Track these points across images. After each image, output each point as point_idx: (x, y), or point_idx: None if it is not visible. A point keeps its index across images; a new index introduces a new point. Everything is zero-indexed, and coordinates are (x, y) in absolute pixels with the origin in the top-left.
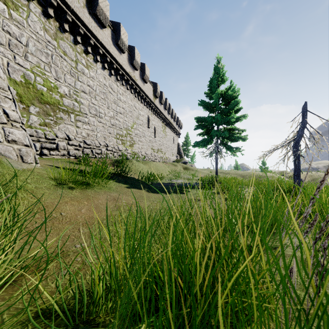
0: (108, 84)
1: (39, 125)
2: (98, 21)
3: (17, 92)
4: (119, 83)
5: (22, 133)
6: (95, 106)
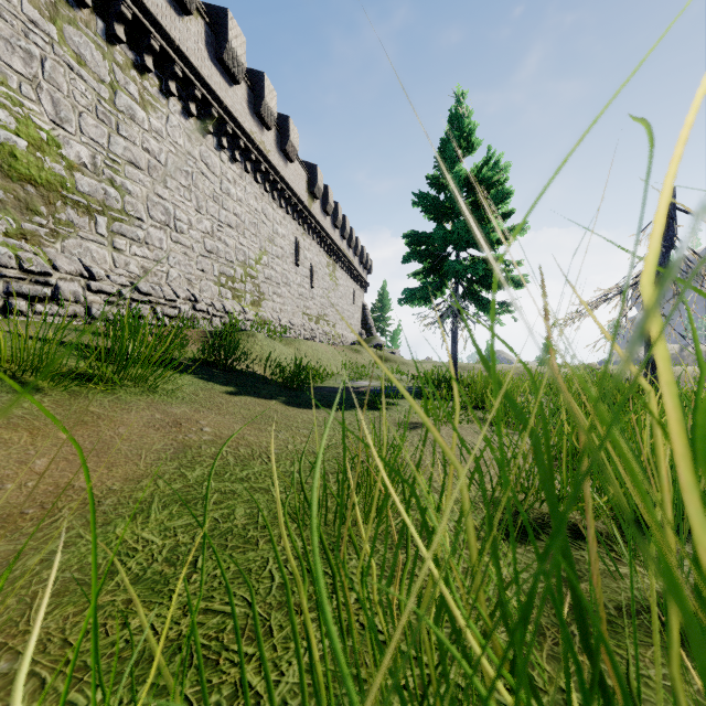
0: (199, 154)
1: (3, 235)
2: None
3: None
4: (226, 154)
5: None
6: (164, 202)
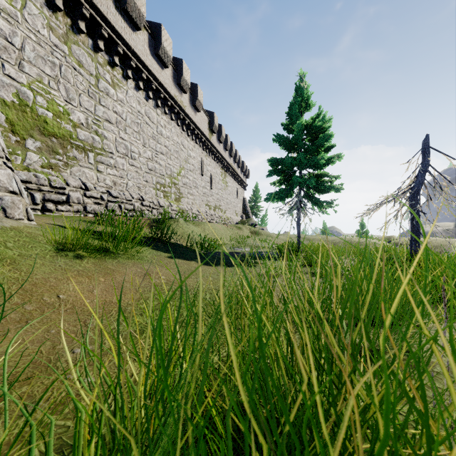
0: (144, 111)
1: (41, 167)
2: (130, 20)
3: (6, 118)
4: (160, 110)
5: (7, 173)
6: (125, 142)
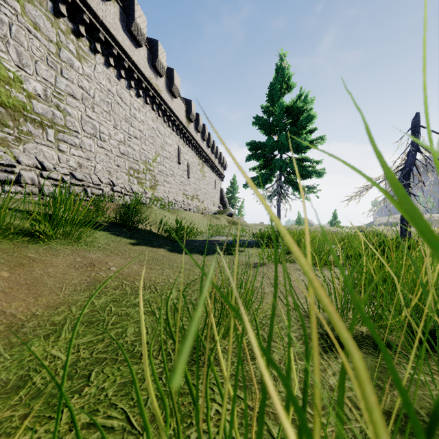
0: (116, 91)
1: None
2: None
3: None
4: (133, 91)
5: None
6: (92, 121)
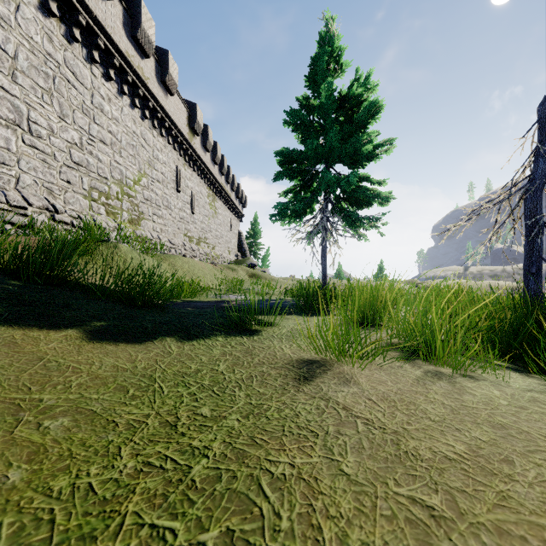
0: (63, 59)
1: None
2: None
3: None
4: (99, 69)
5: None
6: (12, 98)
